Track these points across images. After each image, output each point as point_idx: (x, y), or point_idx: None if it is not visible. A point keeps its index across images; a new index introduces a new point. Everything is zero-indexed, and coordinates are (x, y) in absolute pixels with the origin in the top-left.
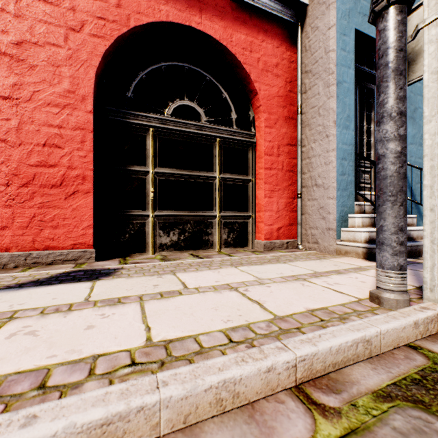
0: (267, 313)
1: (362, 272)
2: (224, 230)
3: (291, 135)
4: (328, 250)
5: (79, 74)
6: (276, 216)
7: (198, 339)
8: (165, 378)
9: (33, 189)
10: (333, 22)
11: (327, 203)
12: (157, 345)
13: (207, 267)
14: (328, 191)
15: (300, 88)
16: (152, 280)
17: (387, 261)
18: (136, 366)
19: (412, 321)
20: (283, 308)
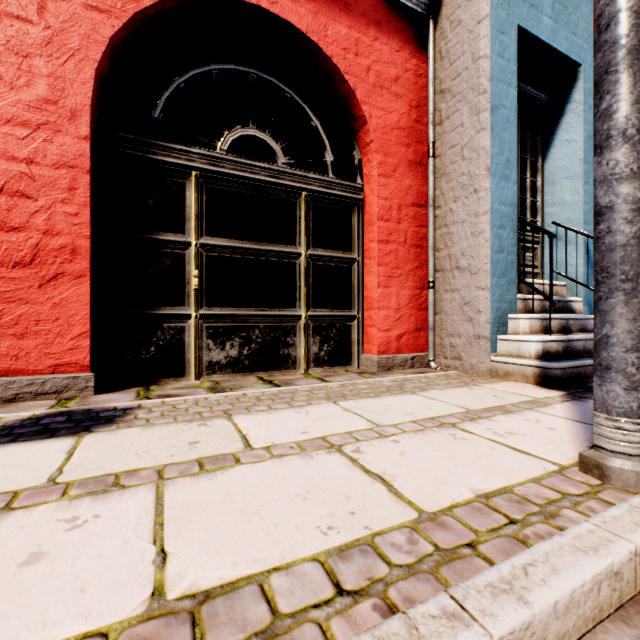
0: (404, 505)
1: (542, 408)
2: (313, 339)
3: (419, 190)
4: (477, 371)
5: (66, 73)
6: (396, 317)
7: (269, 586)
8: None
9: None
10: (486, 11)
11: (476, 296)
12: (173, 611)
13: (286, 404)
14: (478, 277)
15: (432, 117)
16: (188, 431)
17: (618, 401)
18: None
19: None
20: (432, 493)
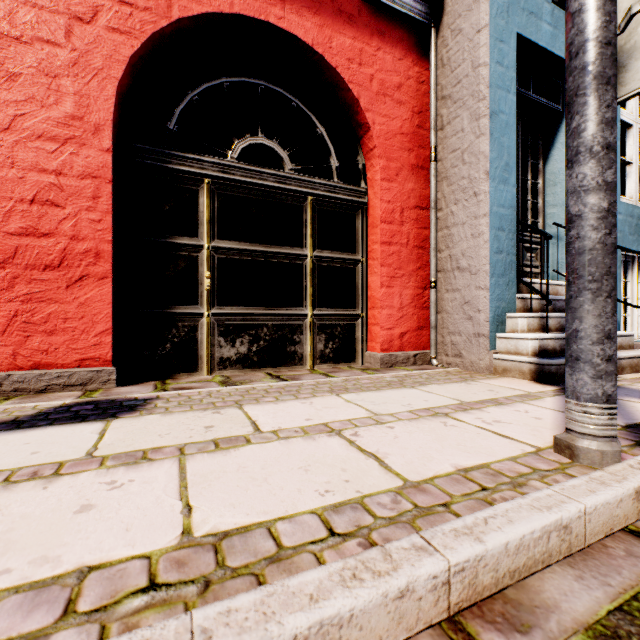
0: (392, 475)
1: (533, 401)
2: (319, 336)
3: (421, 194)
4: (476, 367)
5: (90, 91)
6: (399, 316)
7: (275, 529)
8: (208, 623)
9: (14, 272)
10: (485, 21)
11: (475, 296)
12: (200, 543)
13: (292, 396)
14: (477, 277)
15: (434, 122)
16: (203, 417)
17: (586, 388)
18: (157, 592)
19: (632, 488)
20: (418, 467)
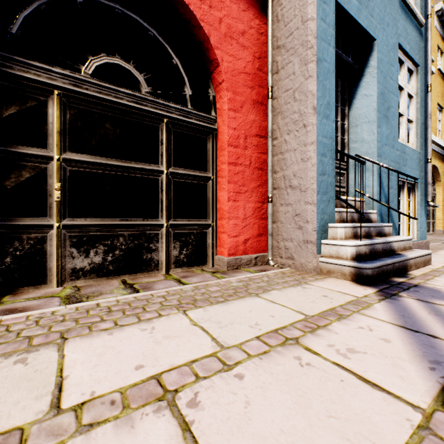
0: None
1: (367, 310)
2: (174, 244)
3: (261, 125)
4: (305, 268)
5: None
6: (243, 225)
7: None
8: None
9: None
10: None
11: (305, 209)
12: None
13: (135, 317)
14: (306, 194)
15: (271, 67)
16: None
17: None
18: None
19: None
20: None
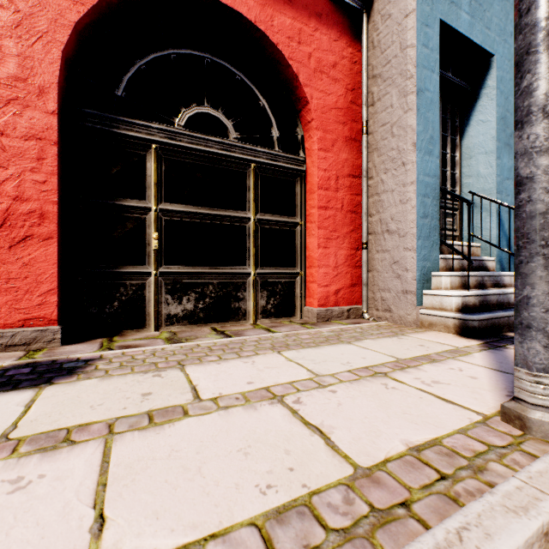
0: (341, 459)
1: (463, 357)
2: (261, 293)
3: (354, 163)
4: (404, 321)
5: (34, 53)
6: (334, 274)
7: None
8: None
9: None
10: (412, 6)
11: (404, 256)
12: None
13: (235, 354)
14: (405, 239)
15: (365, 99)
16: (142, 382)
17: (538, 357)
18: None
19: None
20: (367, 446)
